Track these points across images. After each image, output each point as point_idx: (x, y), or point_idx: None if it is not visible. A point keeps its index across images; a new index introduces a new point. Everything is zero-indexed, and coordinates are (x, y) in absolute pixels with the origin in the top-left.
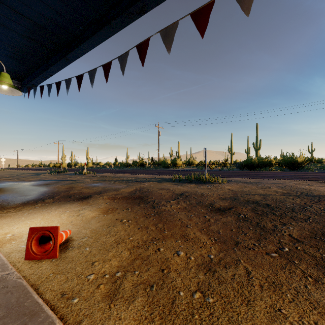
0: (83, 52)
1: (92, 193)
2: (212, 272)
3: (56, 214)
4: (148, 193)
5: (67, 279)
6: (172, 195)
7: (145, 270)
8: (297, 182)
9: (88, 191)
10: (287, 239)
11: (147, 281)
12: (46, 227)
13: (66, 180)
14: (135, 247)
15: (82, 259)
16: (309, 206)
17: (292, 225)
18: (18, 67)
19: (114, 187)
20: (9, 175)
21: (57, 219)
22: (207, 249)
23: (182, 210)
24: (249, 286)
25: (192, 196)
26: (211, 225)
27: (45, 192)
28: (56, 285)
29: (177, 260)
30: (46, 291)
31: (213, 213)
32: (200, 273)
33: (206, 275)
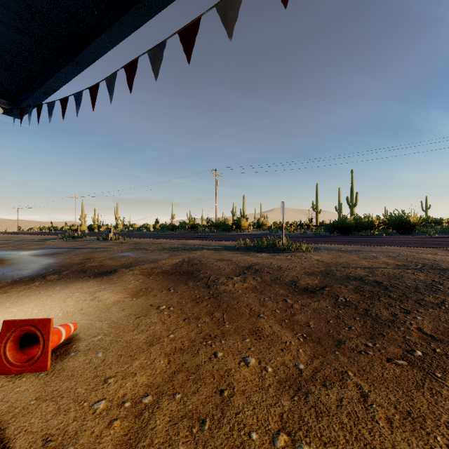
0: (101, 51)
1: (118, 266)
2: (304, 394)
3: (60, 297)
4: (200, 265)
5: (59, 409)
6: (235, 269)
7: (192, 392)
8: (413, 249)
9: (112, 264)
10: (416, 336)
11: (194, 412)
12: (31, 320)
13: (84, 247)
14: (177, 351)
15: (88, 373)
16: (439, 284)
17: (420, 314)
18: (5, 78)
19: (151, 258)
20: (3, 241)
21: (60, 305)
22: (292, 353)
23: (250, 291)
24: (368, 420)
25: (265, 270)
26: (296, 313)
27: (49, 265)
28: (37, 421)
29: (246, 374)
30: (18, 434)
31: (297, 295)
32: (284, 397)
33: (294, 400)
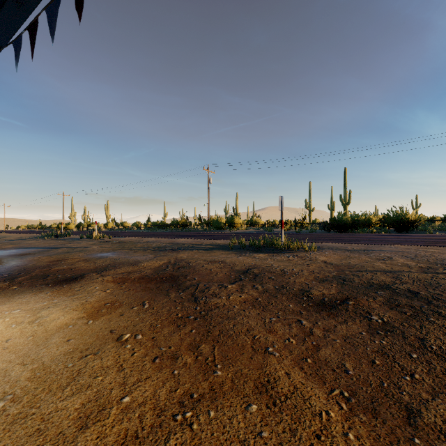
0: None
1: (90, 269)
2: None
3: None
4: (187, 269)
5: None
6: (230, 273)
7: None
8: (426, 248)
9: (84, 267)
10: None
11: None
12: None
13: (61, 247)
14: (127, 442)
15: None
16: None
17: None
18: None
19: (132, 259)
20: None
21: None
22: (339, 444)
23: (250, 307)
24: None
25: (266, 274)
26: (320, 345)
27: (8, 269)
28: None
29: None
30: None
31: (314, 312)
32: None
33: None
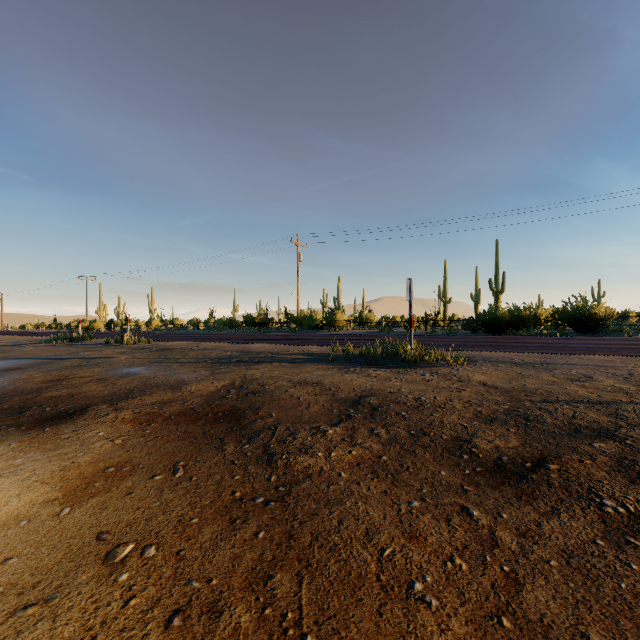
0: None
1: (102, 397)
2: None
3: None
4: (260, 396)
5: None
6: (330, 405)
7: None
8: (638, 361)
9: (94, 391)
10: None
11: None
12: None
13: (72, 357)
14: None
15: None
16: None
17: None
18: None
19: (174, 378)
20: None
21: None
22: None
23: (369, 475)
24: None
25: (391, 408)
26: (519, 576)
27: None
28: None
29: None
30: None
31: (489, 489)
32: None
33: None
